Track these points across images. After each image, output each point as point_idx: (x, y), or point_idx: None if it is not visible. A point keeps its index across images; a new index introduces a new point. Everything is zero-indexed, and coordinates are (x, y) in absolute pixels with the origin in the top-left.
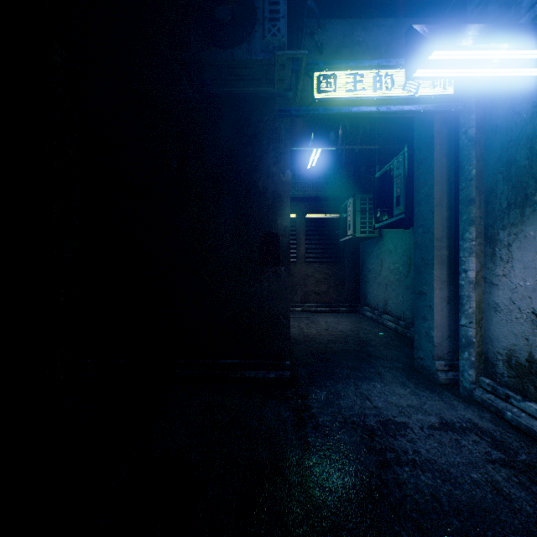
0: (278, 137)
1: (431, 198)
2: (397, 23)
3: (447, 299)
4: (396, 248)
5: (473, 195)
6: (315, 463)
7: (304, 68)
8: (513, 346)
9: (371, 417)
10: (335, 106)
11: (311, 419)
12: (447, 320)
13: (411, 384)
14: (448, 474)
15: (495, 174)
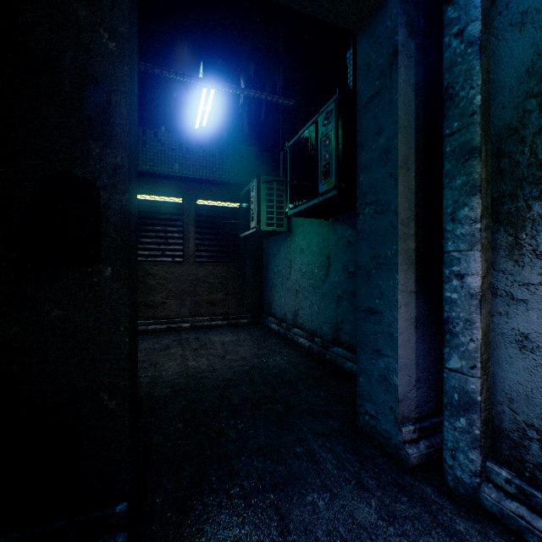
0: None
1: (393, 154)
2: None
3: (415, 320)
4: (310, 246)
5: (478, 140)
6: None
7: None
8: None
9: None
10: None
11: None
12: (415, 356)
13: (371, 480)
14: None
15: (521, 100)
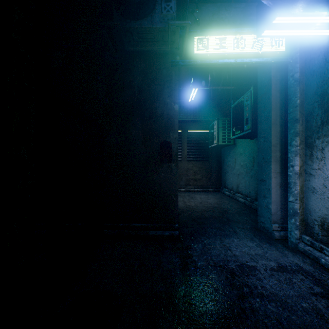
0: (171, 79)
1: (269, 119)
2: (247, 6)
3: (280, 184)
4: (244, 152)
5: (298, 116)
6: (196, 296)
7: (188, 33)
8: (326, 216)
9: (232, 262)
10: (207, 59)
11: (192, 264)
12: (280, 198)
13: (256, 239)
14: (286, 304)
15: (313, 102)
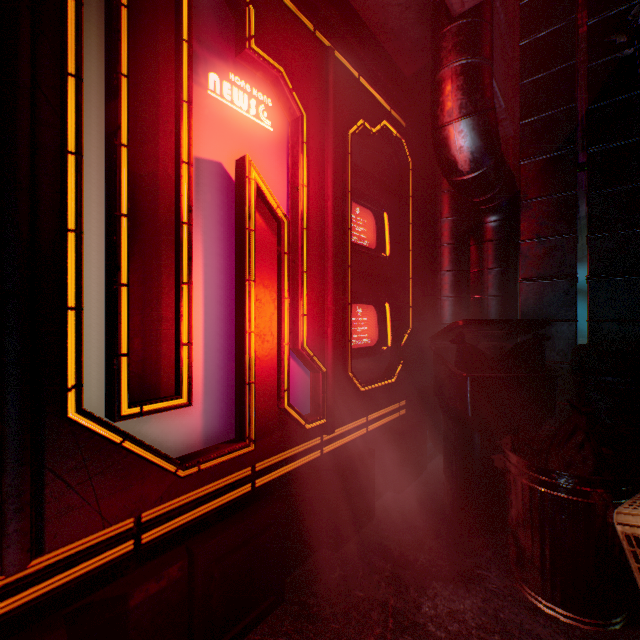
0: None
1: None
2: None
3: None
4: None
5: None
6: None
7: None
8: None
9: None
10: None
11: None
12: None
13: None
14: None
15: None
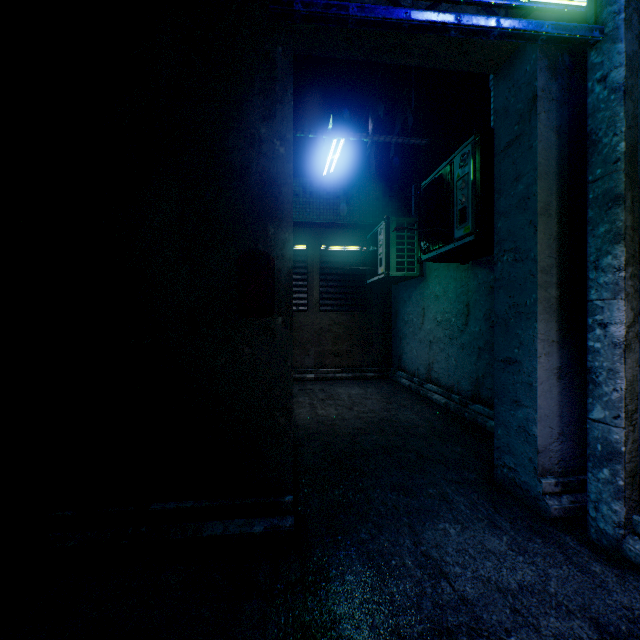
0: (271, 69)
1: (532, 201)
2: None
3: (558, 371)
4: (446, 292)
5: (622, 187)
6: None
7: None
8: None
9: (463, 639)
10: (379, 5)
11: None
12: (558, 408)
13: (505, 522)
14: None
15: None
